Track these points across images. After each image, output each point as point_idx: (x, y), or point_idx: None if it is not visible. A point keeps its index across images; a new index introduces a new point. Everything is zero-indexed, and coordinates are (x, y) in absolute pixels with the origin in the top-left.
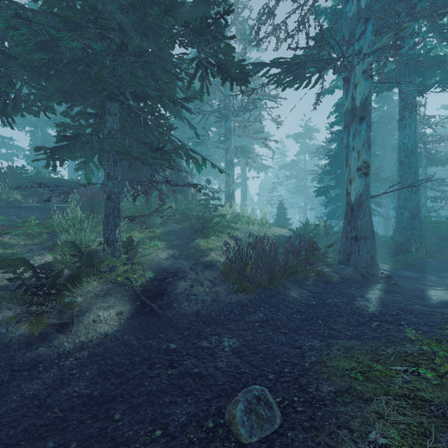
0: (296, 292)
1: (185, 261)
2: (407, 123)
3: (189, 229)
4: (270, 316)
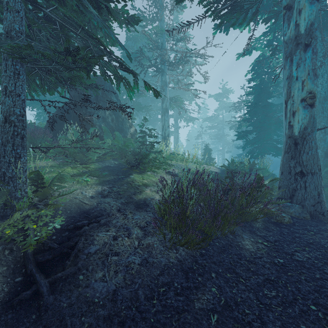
0: (250, 242)
1: (114, 200)
2: (320, 73)
3: (126, 165)
4: (230, 294)
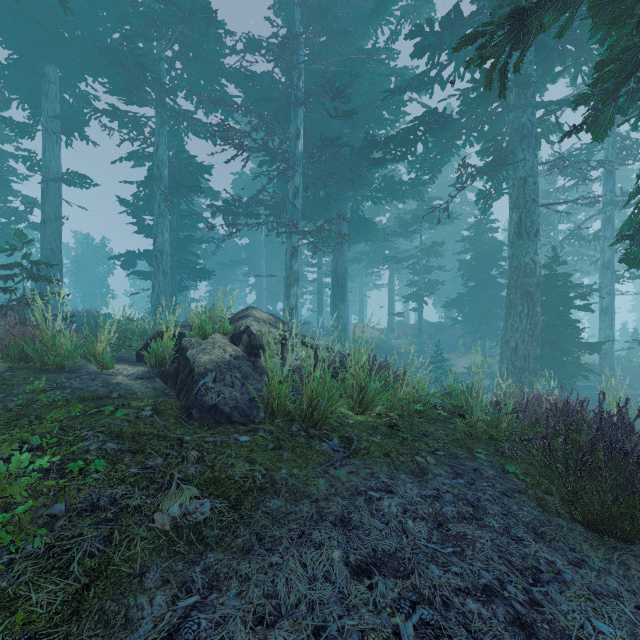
0: None
1: None
2: None
3: None
4: None
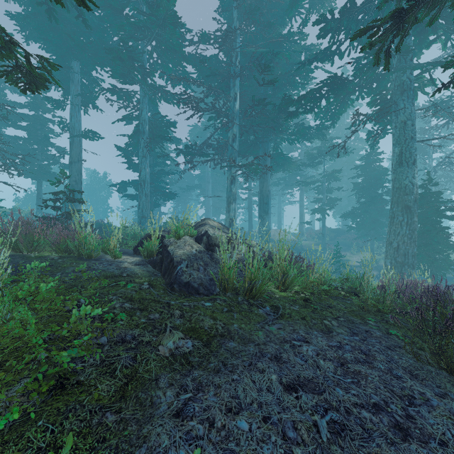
0: None
1: None
2: None
3: None
4: None
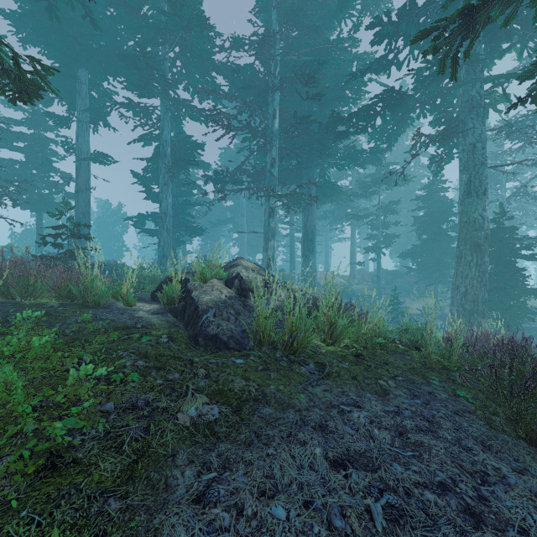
0: None
1: None
2: None
3: None
4: None
